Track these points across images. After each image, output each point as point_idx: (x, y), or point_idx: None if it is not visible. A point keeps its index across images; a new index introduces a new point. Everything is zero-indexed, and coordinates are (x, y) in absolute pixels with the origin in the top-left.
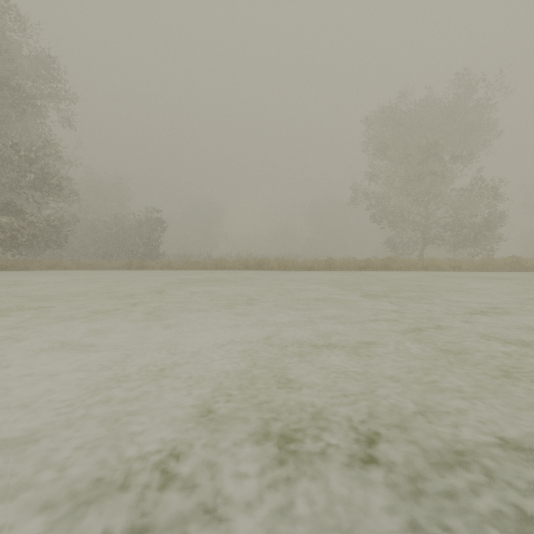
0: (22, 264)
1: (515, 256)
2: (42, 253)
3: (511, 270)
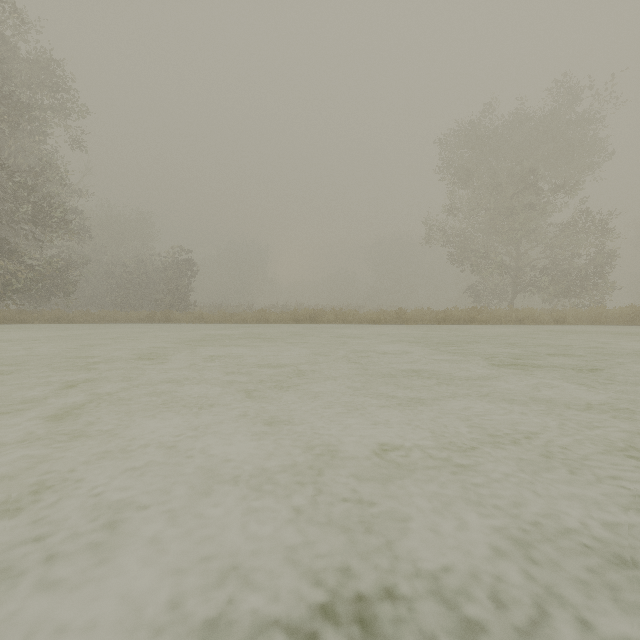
0: (18, 315)
1: (634, 306)
2: (45, 302)
3: (630, 324)
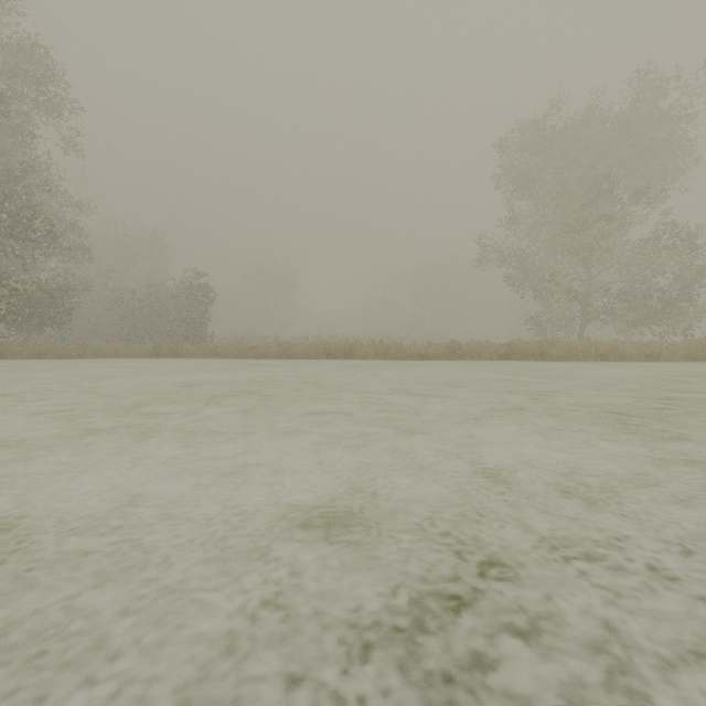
0: None
1: None
2: (37, 334)
3: None
